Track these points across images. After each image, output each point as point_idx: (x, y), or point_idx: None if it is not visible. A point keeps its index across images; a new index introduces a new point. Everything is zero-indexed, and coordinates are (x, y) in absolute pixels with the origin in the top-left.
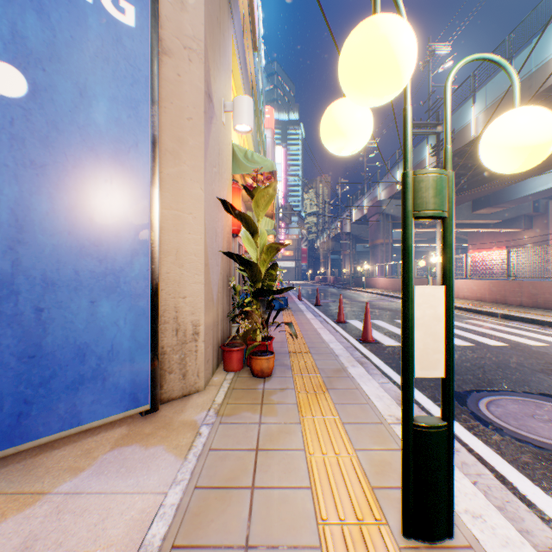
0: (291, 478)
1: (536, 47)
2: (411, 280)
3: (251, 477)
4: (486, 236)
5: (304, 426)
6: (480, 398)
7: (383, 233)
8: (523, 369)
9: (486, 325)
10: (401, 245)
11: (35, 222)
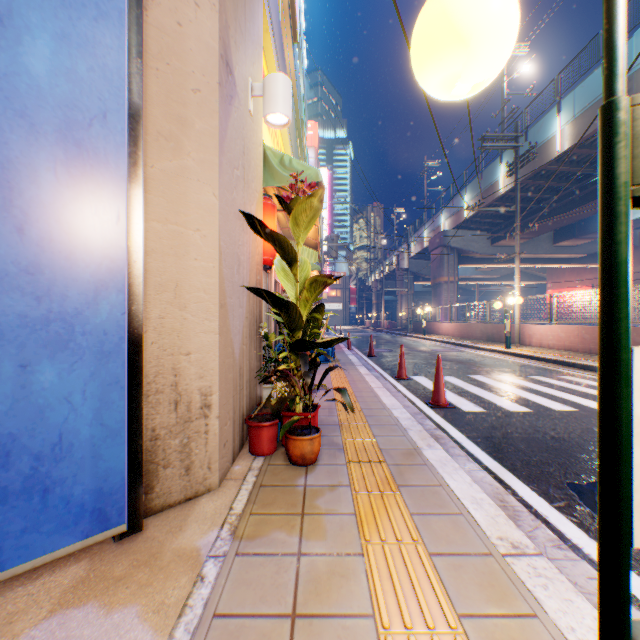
0: None
1: (638, 42)
2: (628, 336)
3: None
4: (567, 273)
5: (369, 562)
6: None
7: (447, 269)
8: None
9: (584, 382)
10: (601, 259)
11: None
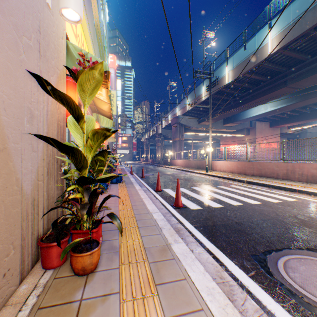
0: None
1: (258, 38)
2: None
3: None
4: (228, 138)
5: None
6: (276, 261)
7: (179, 134)
8: (282, 224)
9: (241, 188)
10: None
11: None
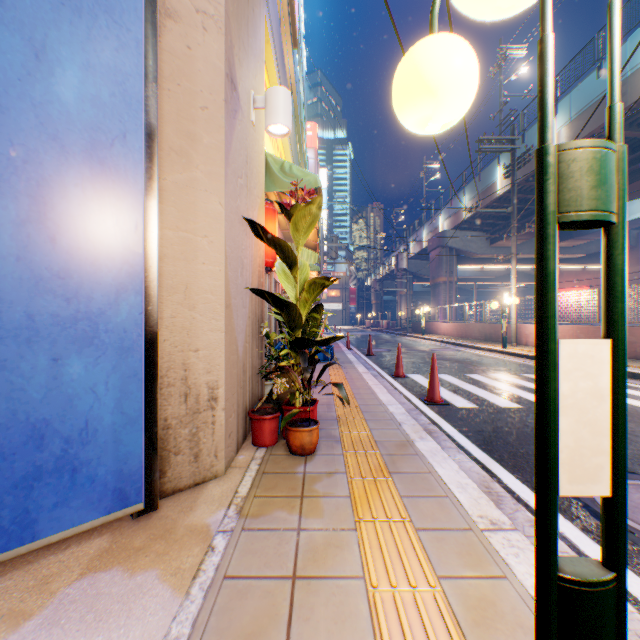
0: (345, 633)
1: (632, 46)
2: (555, 331)
3: (284, 632)
4: (566, 274)
5: (361, 535)
6: None
7: (446, 269)
8: (639, 440)
9: None
10: (535, 271)
11: None
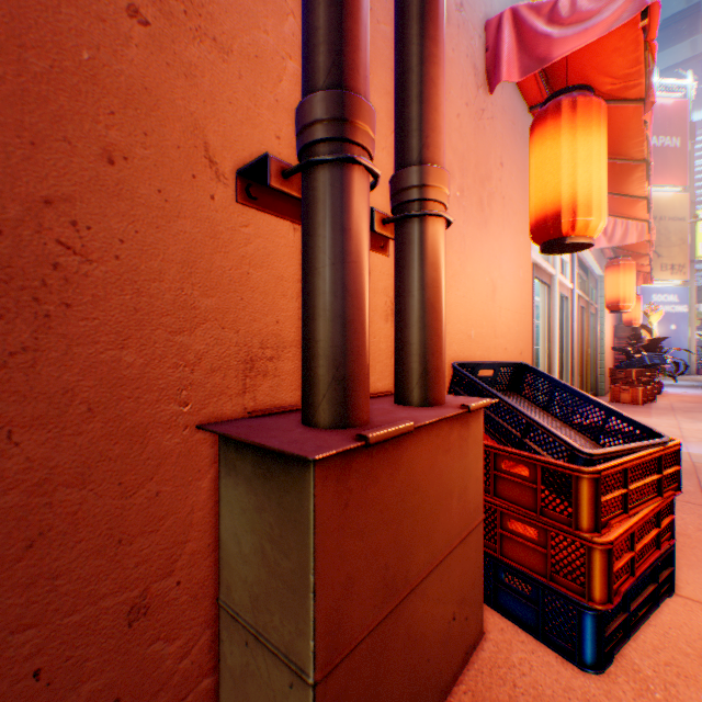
0: None
1: None
2: None
3: None
4: None
5: None
6: None
7: None
8: None
9: None
10: None
11: (673, 344)
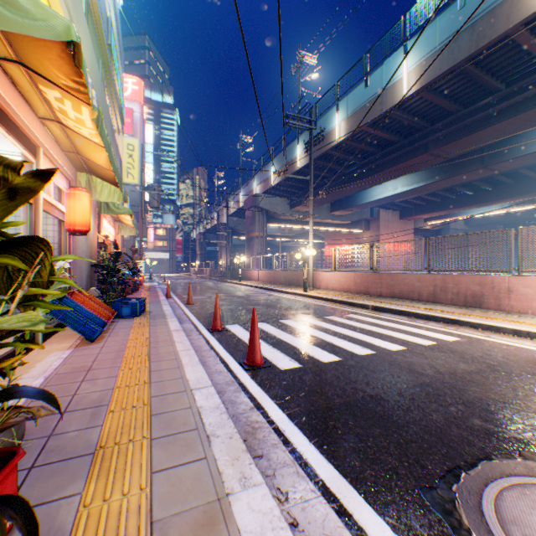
0: None
1: (387, 69)
2: None
3: None
4: (338, 235)
5: None
6: (478, 503)
7: (259, 226)
8: (455, 393)
9: (366, 320)
10: None
11: None
